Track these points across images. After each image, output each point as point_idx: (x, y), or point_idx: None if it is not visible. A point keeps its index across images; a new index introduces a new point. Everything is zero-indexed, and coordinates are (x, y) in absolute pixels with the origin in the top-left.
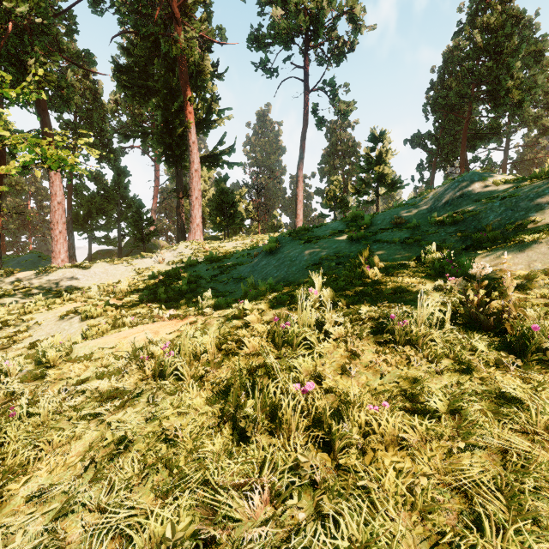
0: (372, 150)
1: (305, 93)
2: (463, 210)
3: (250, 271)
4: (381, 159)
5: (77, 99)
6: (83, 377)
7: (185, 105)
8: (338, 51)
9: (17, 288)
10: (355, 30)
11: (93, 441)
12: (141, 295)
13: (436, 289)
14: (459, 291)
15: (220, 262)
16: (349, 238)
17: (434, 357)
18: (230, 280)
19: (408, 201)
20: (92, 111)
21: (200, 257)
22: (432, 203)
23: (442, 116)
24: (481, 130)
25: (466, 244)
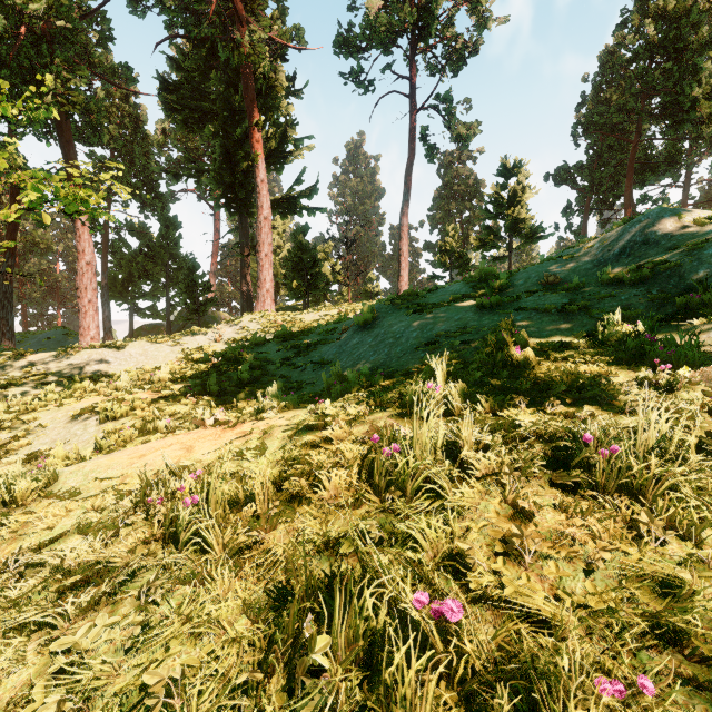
0: (503, 188)
1: (411, 113)
2: (653, 262)
3: (335, 353)
4: (515, 200)
5: (114, 129)
6: (59, 529)
7: (251, 131)
8: (456, 54)
9: (27, 375)
10: (480, 24)
11: (14, 696)
12: (184, 386)
13: (637, 384)
14: (706, 391)
15: (295, 340)
16: (478, 306)
17: (688, 526)
18: (308, 365)
19: (562, 252)
20: (132, 144)
21: (270, 334)
22: (600, 254)
23: (598, 140)
24: (653, 159)
25: (664, 311)
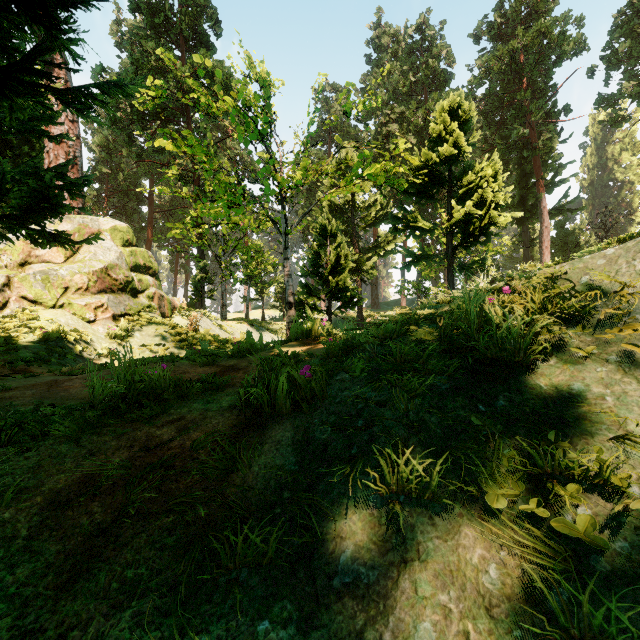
0: None
1: None
2: None
3: None
4: None
5: None
6: None
7: (537, 182)
8: None
9: None
10: None
11: None
12: None
13: None
14: None
15: None
16: None
17: None
18: None
19: None
20: None
21: None
22: None
23: None
24: None
25: None
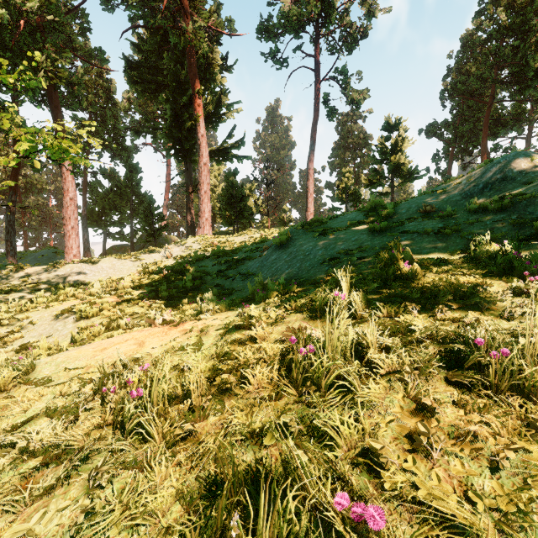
0: (387, 139)
1: (316, 83)
2: (511, 194)
3: (258, 266)
4: (396, 149)
5: (91, 98)
6: (32, 412)
7: (194, 97)
8: (350, 38)
9: (24, 284)
10: (369, 14)
11: None
12: (142, 292)
13: (509, 292)
14: None
15: (227, 256)
16: (370, 229)
17: None
18: (237, 276)
19: (436, 187)
20: (105, 109)
21: (208, 252)
22: (467, 189)
23: (460, 103)
24: (504, 117)
25: (523, 233)
